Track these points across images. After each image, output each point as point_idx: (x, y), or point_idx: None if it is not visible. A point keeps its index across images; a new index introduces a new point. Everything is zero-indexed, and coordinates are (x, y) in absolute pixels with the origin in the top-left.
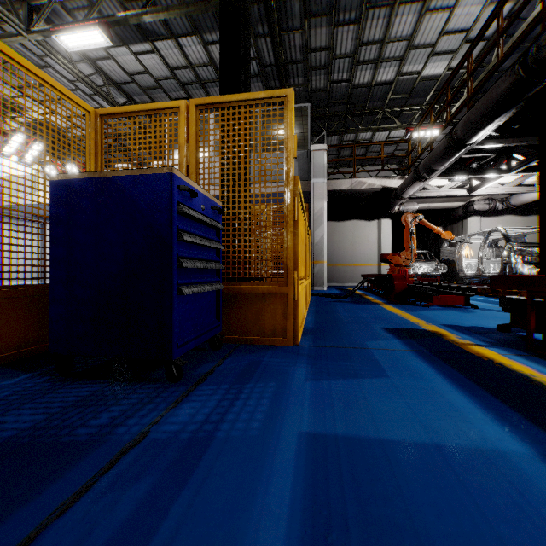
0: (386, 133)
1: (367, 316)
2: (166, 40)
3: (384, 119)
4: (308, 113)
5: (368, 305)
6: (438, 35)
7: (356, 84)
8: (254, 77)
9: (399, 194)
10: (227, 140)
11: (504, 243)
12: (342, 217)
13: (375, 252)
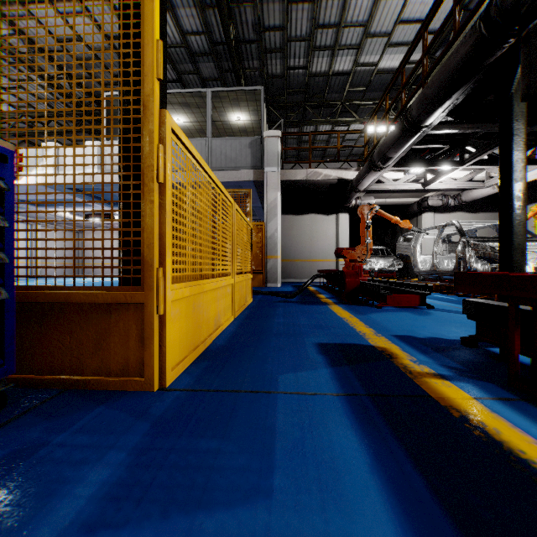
0: (345, 128)
1: (306, 322)
2: (99, 2)
3: (342, 112)
4: (261, 97)
5: (315, 307)
6: (394, 24)
7: (313, 72)
8: (205, 55)
9: (355, 185)
10: (128, 95)
11: (456, 239)
12: (300, 210)
13: (333, 247)
